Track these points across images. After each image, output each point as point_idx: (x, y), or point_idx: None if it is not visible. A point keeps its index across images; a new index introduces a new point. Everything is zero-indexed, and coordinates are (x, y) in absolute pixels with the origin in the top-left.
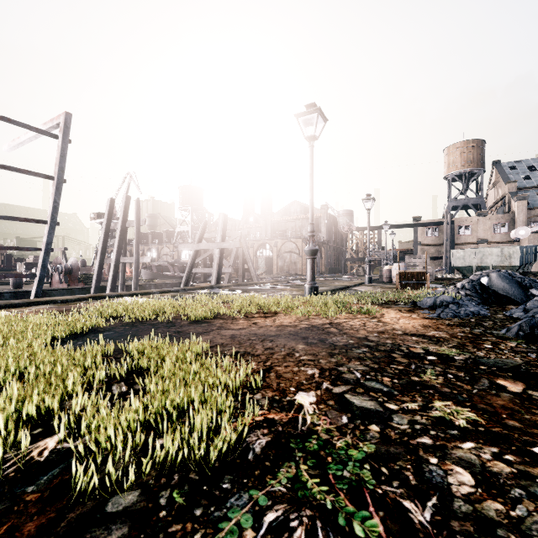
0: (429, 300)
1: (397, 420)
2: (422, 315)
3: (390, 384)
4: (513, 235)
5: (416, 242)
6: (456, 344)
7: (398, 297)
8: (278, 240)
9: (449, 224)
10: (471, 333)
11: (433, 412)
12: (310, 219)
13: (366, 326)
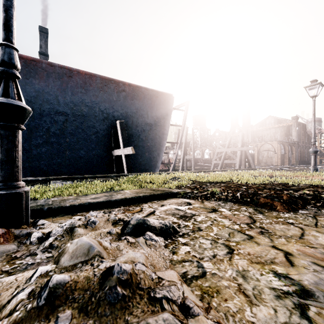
0: None
1: None
2: None
3: None
4: None
5: None
6: None
7: None
8: (258, 143)
9: None
10: None
11: None
12: (313, 136)
13: None
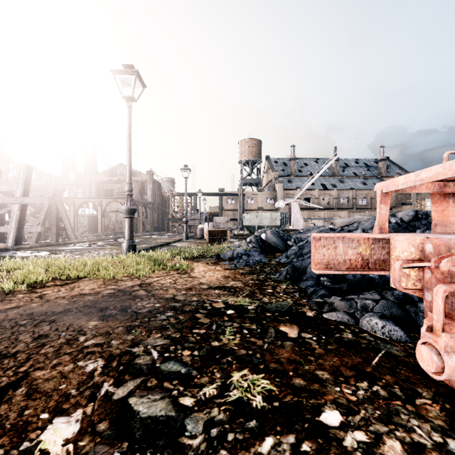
0: (229, 253)
1: (190, 429)
2: (224, 266)
3: (190, 360)
4: (276, 205)
5: (221, 207)
6: (249, 292)
7: (207, 251)
8: (103, 200)
9: (241, 195)
10: (258, 279)
11: (231, 393)
12: (128, 179)
13: (176, 283)
